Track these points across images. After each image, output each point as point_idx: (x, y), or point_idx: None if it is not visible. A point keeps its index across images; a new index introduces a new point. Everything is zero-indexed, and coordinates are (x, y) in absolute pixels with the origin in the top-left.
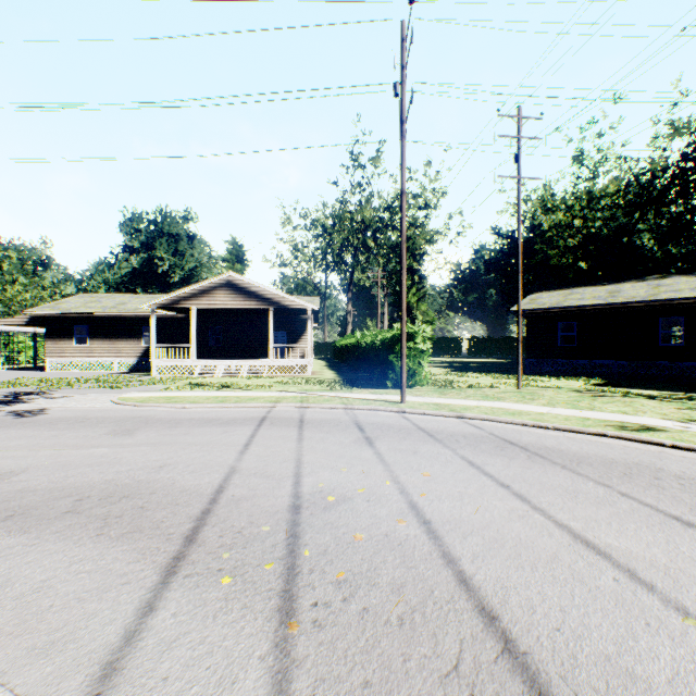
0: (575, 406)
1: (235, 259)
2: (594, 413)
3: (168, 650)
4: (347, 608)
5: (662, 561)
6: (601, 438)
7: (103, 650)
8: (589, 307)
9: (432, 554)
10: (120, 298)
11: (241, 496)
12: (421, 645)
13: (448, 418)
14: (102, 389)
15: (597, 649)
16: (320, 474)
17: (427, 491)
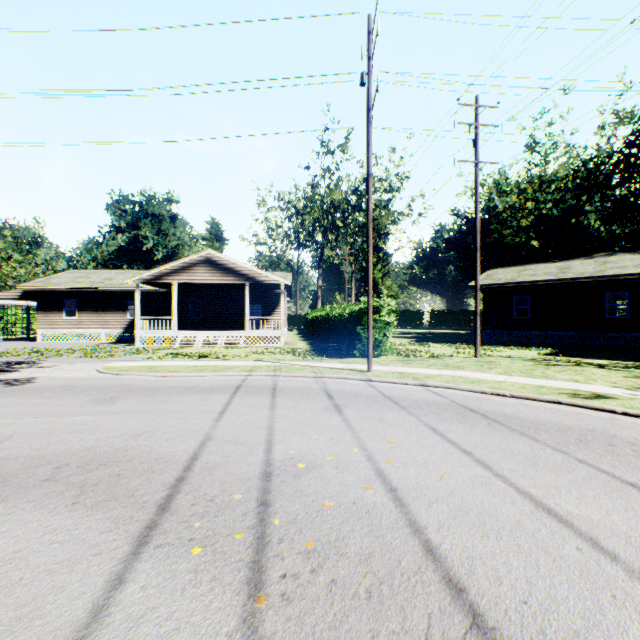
0: (530, 374)
1: (214, 238)
2: (548, 381)
3: (134, 627)
4: (315, 580)
5: (623, 529)
6: (556, 406)
7: (69, 627)
8: (541, 282)
9: (398, 522)
10: (107, 274)
11: (215, 463)
12: (389, 620)
13: (412, 386)
14: (89, 359)
15: (565, 624)
16: (291, 441)
17: (393, 457)
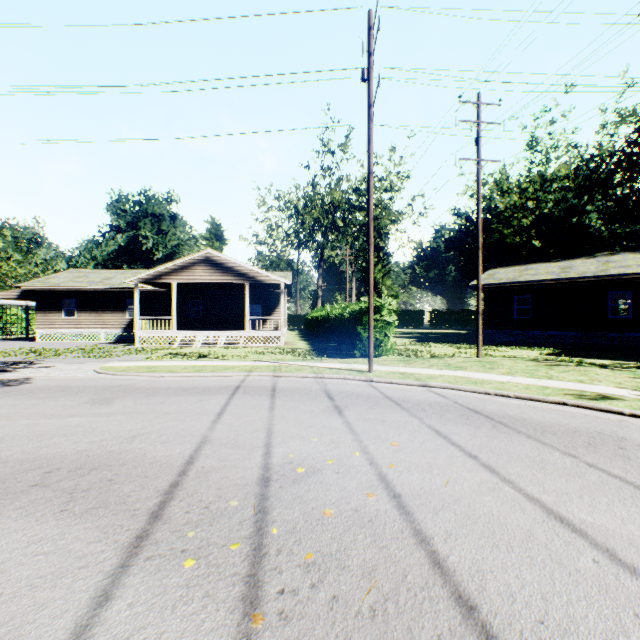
0: (534, 375)
1: (214, 237)
2: (552, 382)
3: None
4: (315, 596)
5: None
6: (562, 407)
7: None
8: (543, 282)
9: (403, 531)
10: (106, 273)
11: (211, 468)
12: None
13: (414, 386)
14: (87, 359)
15: None
16: (290, 444)
17: (396, 461)
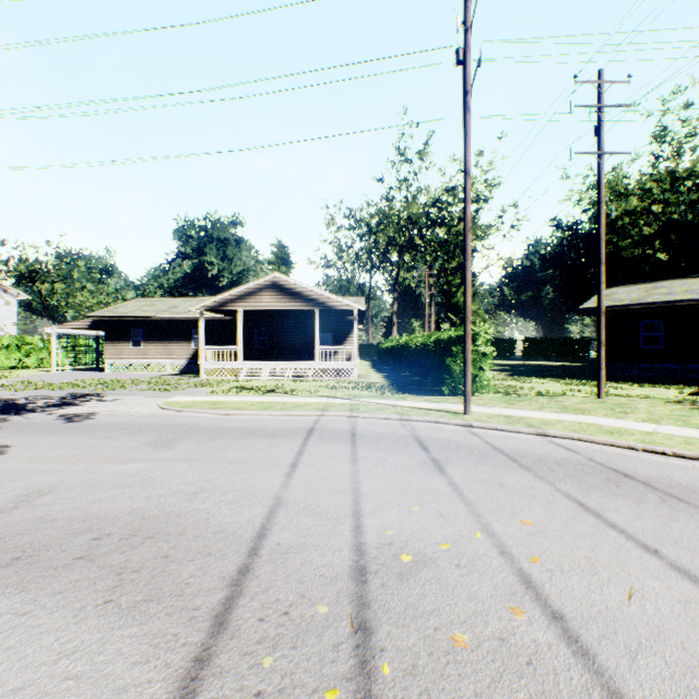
0: (688, 423)
1: (280, 261)
2: None
3: None
4: None
5: None
6: None
7: None
8: (680, 302)
9: (590, 693)
10: (172, 302)
11: (288, 545)
12: None
13: (526, 435)
14: (152, 392)
15: None
16: (385, 514)
17: (538, 552)
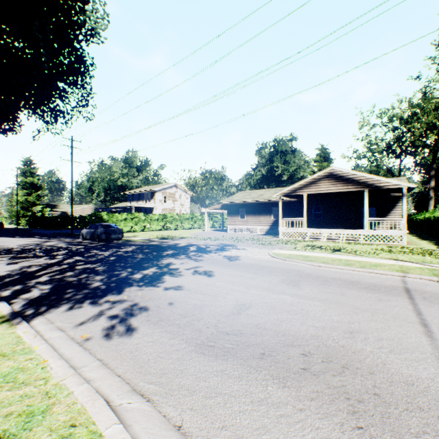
0: None
1: (322, 159)
2: None
3: None
4: None
5: None
6: None
7: None
8: None
9: None
10: (259, 192)
11: None
12: None
13: None
14: (258, 245)
15: None
16: None
17: None
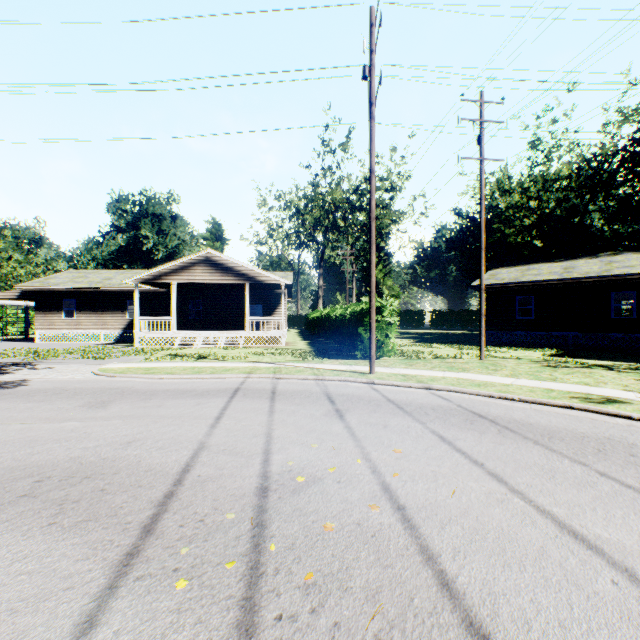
0: (538, 377)
1: (214, 237)
2: (557, 385)
3: None
4: (316, 623)
5: None
6: (568, 411)
7: None
8: (546, 282)
9: (408, 548)
10: (106, 274)
11: (208, 476)
12: None
13: (416, 389)
14: (86, 360)
15: None
16: (290, 451)
17: (400, 470)
